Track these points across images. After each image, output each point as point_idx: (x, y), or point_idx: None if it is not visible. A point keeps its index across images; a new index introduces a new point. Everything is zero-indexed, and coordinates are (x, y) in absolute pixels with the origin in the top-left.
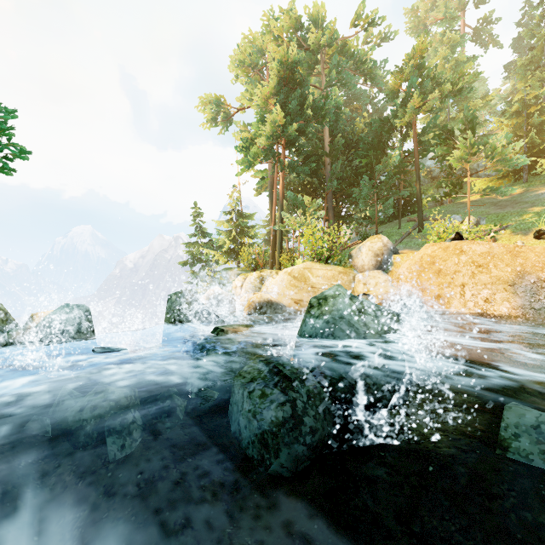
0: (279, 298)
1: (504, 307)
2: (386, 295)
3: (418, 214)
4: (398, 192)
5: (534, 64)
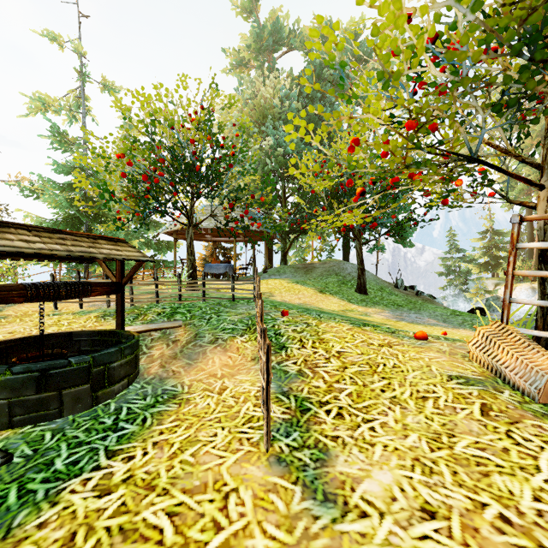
0: None
1: None
2: None
3: None
4: None
5: None
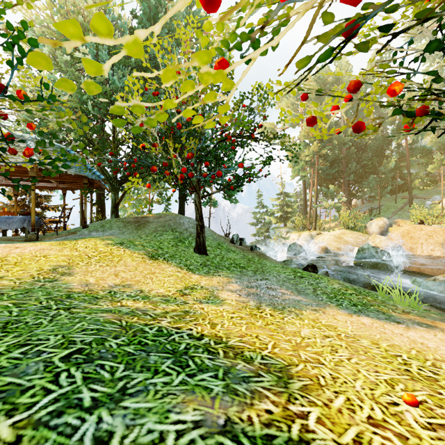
0: (328, 246)
1: (438, 253)
2: (385, 247)
3: (409, 195)
4: (395, 181)
5: None
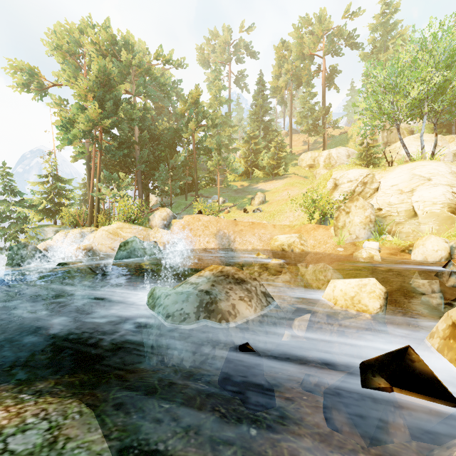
0: (100, 247)
1: (213, 245)
2: (166, 242)
3: (196, 193)
4: (185, 177)
5: (257, 115)
